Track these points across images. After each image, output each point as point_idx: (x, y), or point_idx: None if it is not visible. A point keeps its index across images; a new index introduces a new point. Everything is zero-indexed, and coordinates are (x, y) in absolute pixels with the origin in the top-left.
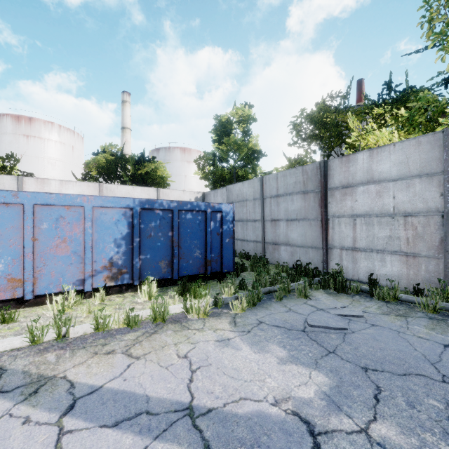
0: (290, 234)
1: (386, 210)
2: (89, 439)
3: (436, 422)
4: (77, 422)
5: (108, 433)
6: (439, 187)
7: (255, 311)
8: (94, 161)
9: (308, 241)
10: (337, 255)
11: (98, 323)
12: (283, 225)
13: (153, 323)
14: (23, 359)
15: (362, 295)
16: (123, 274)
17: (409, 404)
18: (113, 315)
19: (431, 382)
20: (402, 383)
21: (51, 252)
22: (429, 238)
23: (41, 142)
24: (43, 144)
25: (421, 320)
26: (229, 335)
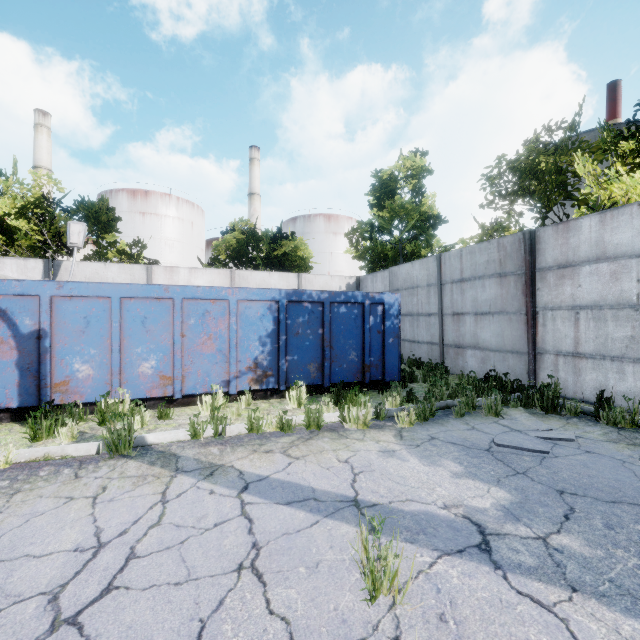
0: (479, 333)
1: (627, 300)
2: (268, 510)
3: (635, 543)
4: (254, 498)
5: (283, 508)
6: None
7: (427, 427)
8: (224, 243)
9: (506, 343)
10: (551, 363)
11: (252, 424)
12: (470, 321)
13: (307, 430)
14: (191, 450)
15: (583, 417)
16: (268, 377)
17: (607, 526)
18: (266, 417)
19: None
20: (606, 508)
21: (198, 349)
22: None
23: (157, 220)
24: (160, 222)
25: None
26: (394, 447)
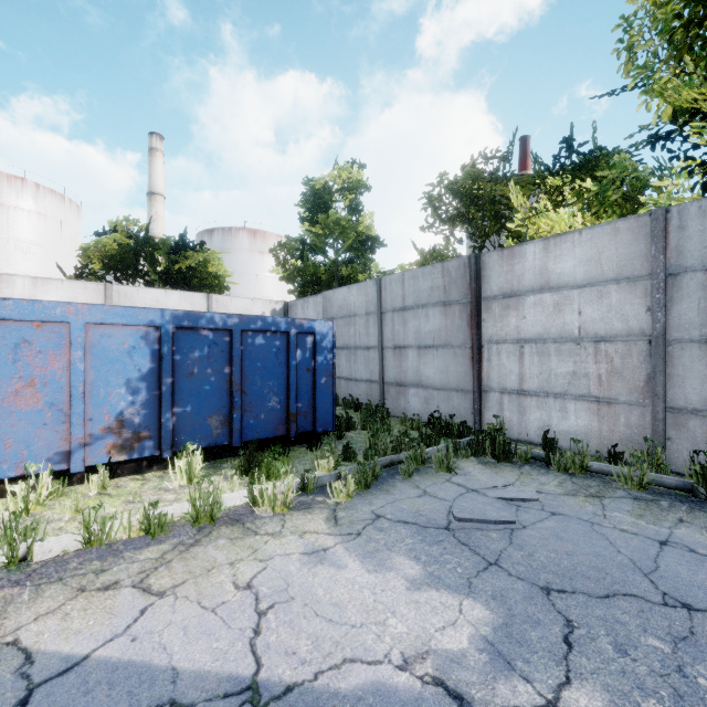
0: (423, 370)
1: (569, 333)
2: None
3: (661, 678)
4: None
5: None
6: (645, 298)
7: (369, 498)
8: (96, 246)
9: (451, 381)
10: (496, 401)
11: (90, 531)
12: (413, 355)
13: (194, 527)
14: None
15: (534, 464)
16: (142, 441)
17: (618, 648)
18: (119, 516)
19: (648, 606)
20: (604, 611)
21: (5, 404)
22: (631, 376)
23: (1, 212)
24: (5, 215)
25: (623, 503)
26: (326, 542)
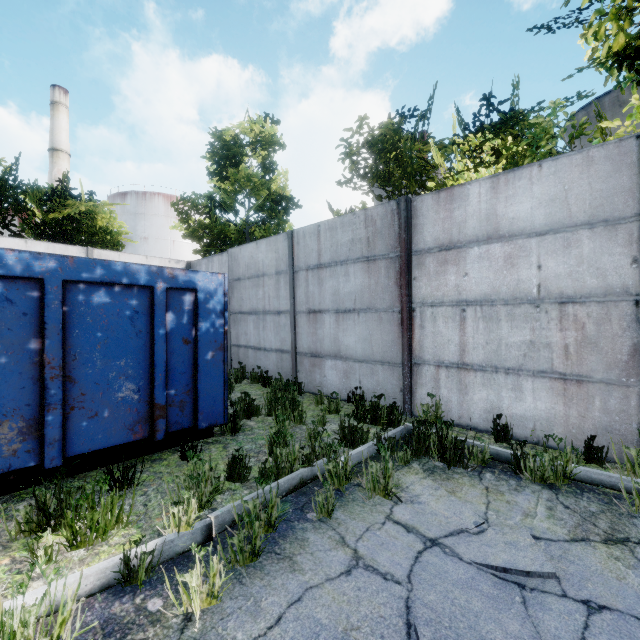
0: (342, 338)
1: (525, 292)
2: None
3: None
4: None
5: None
6: (630, 246)
7: (256, 589)
8: None
9: (375, 351)
10: (430, 377)
11: None
12: (330, 321)
13: None
14: None
15: (494, 467)
16: None
17: None
18: None
19: None
20: None
21: None
22: (610, 347)
23: None
24: None
25: None
26: None
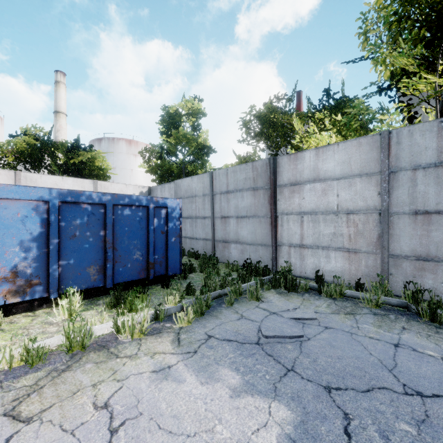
0: (240, 232)
1: (331, 208)
2: None
3: None
4: None
5: None
6: (377, 187)
7: (204, 322)
8: (9, 144)
9: (258, 239)
10: (286, 252)
11: None
12: (233, 222)
13: (68, 354)
14: None
15: (311, 292)
16: (33, 286)
17: (382, 435)
18: (2, 351)
19: (395, 396)
20: (368, 403)
21: None
22: (368, 235)
23: None
24: None
25: (368, 318)
26: (171, 361)
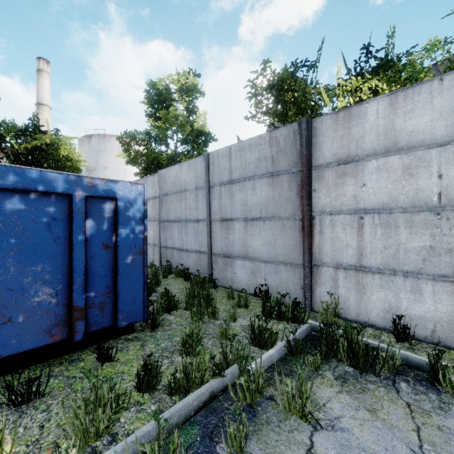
0: (249, 242)
1: (424, 200)
2: None
3: None
4: None
5: None
6: None
7: None
8: None
9: (279, 253)
10: (329, 277)
11: None
12: (240, 227)
13: None
14: None
15: (406, 375)
16: None
17: None
18: None
19: None
20: None
21: None
22: None
23: None
24: None
25: None
26: None
